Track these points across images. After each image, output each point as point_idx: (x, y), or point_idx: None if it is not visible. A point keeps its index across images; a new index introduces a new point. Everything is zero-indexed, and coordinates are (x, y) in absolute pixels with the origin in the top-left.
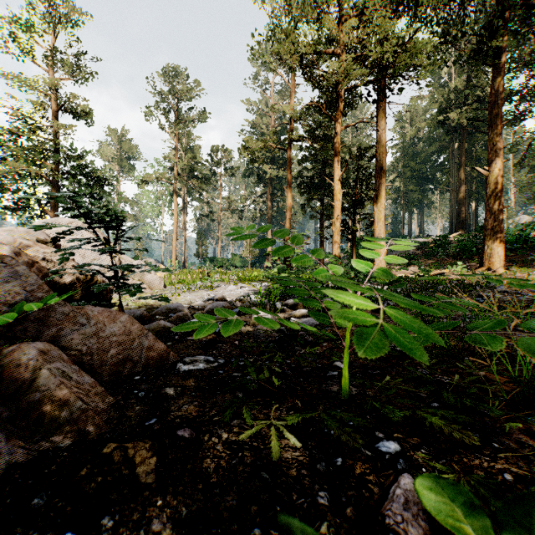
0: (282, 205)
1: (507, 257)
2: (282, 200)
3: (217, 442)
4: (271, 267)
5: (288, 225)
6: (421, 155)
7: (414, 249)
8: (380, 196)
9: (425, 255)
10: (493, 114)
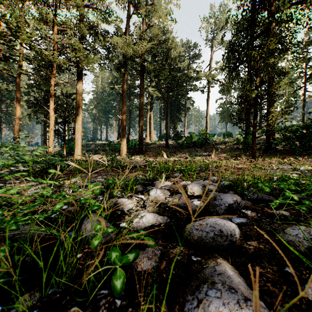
0: (11, 110)
1: (130, 151)
2: (11, 106)
3: (2, 179)
4: (0, 155)
5: (18, 127)
6: (106, 100)
7: (99, 146)
8: (78, 120)
9: (103, 149)
10: (123, 96)
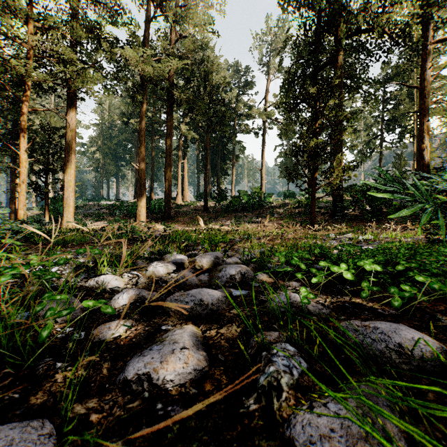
0: None
1: (152, 217)
2: None
3: None
4: None
5: None
6: (116, 139)
7: (105, 209)
8: (69, 169)
9: (110, 214)
10: (141, 135)
